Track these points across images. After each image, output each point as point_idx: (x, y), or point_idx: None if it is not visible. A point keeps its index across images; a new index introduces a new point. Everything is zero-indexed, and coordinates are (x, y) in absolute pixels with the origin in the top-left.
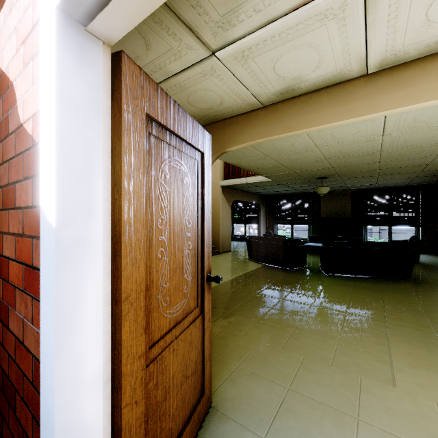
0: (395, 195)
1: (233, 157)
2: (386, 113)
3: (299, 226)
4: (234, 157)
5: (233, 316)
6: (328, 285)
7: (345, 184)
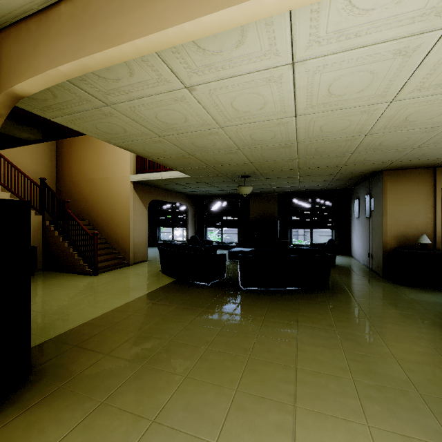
0: (316, 198)
1: (112, 135)
2: (274, 3)
3: (233, 229)
4: (113, 134)
5: (58, 399)
6: (241, 306)
7: (270, 185)
